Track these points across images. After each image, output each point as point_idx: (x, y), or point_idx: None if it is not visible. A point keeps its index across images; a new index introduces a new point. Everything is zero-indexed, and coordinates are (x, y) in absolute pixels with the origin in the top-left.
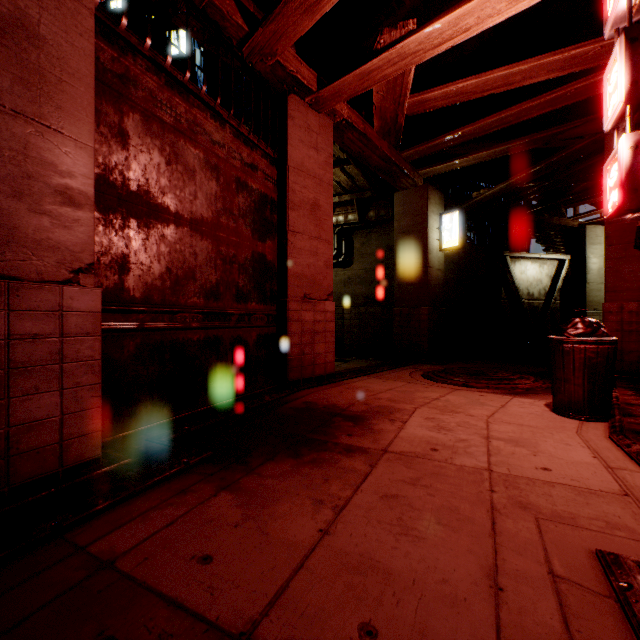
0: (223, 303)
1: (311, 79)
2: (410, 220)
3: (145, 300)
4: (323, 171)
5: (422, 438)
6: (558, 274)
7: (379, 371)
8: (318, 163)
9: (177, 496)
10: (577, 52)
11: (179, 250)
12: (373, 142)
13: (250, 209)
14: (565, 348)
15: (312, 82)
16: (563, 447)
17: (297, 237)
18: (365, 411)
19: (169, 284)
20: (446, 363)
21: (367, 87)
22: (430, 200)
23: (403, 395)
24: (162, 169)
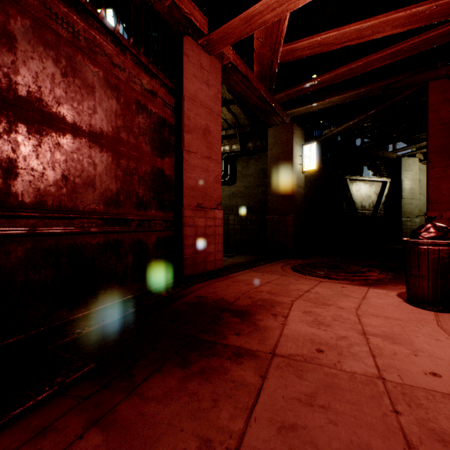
0: (123, 210)
1: (203, 23)
2: (279, 149)
3: (37, 205)
4: (213, 103)
5: (305, 336)
6: (382, 192)
7: (257, 265)
8: (209, 96)
9: (32, 442)
10: (417, 10)
11: (76, 159)
12: (253, 84)
13: (150, 129)
14: (420, 249)
15: (204, 25)
16: (436, 343)
17: (191, 156)
18: (250, 305)
19: (65, 191)
20: (307, 258)
21: (249, 32)
22: (295, 134)
23: (280, 288)
24: (57, 80)
